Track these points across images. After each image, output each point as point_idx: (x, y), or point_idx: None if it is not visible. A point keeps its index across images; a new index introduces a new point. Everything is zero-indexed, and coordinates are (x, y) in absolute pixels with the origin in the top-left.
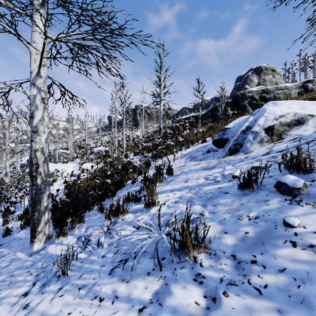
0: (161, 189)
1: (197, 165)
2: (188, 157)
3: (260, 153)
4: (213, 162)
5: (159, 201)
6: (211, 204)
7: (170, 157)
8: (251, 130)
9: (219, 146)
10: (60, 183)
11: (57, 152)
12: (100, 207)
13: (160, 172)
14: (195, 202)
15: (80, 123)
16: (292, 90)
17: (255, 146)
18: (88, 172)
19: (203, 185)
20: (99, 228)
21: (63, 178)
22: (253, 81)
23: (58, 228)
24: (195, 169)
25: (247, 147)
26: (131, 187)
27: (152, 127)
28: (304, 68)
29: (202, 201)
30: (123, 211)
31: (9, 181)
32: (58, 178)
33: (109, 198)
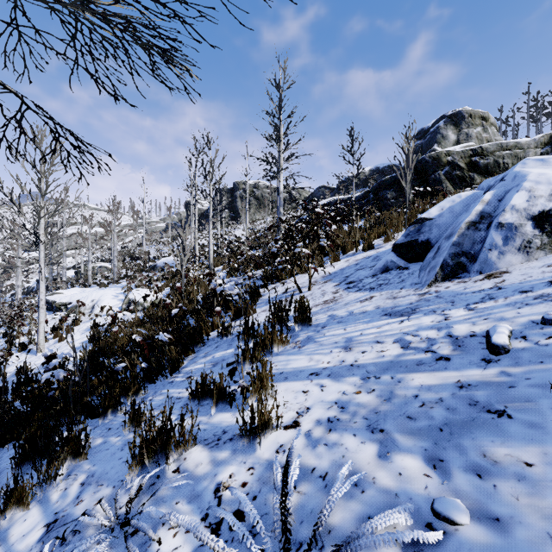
0: (285, 364)
1: (367, 302)
2: (341, 280)
3: (539, 278)
4: (406, 295)
5: (281, 417)
6: (460, 459)
7: (300, 280)
8: (496, 220)
9: (411, 257)
10: (86, 329)
11: (89, 267)
12: (134, 411)
13: (281, 317)
14: (397, 436)
15: (133, 213)
16: (529, 149)
17: (510, 259)
18: (139, 306)
19: (403, 368)
20: (106, 505)
21: (94, 317)
22: (447, 138)
23: (27, 463)
24: (364, 311)
25: (489, 261)
26: (215, 350)
27: (264, 221)
28: (536, 116)
29: (419, 436)
30: (181, 440)
31: (0, 321)
32: (83, 317)
33: (166, 377)
